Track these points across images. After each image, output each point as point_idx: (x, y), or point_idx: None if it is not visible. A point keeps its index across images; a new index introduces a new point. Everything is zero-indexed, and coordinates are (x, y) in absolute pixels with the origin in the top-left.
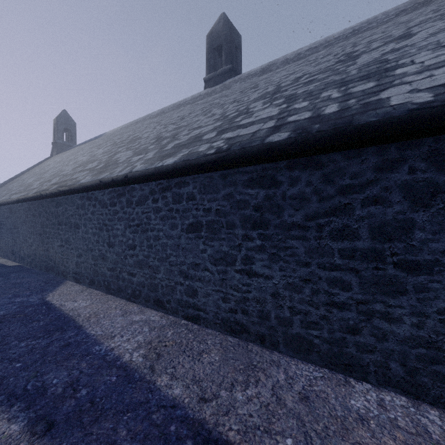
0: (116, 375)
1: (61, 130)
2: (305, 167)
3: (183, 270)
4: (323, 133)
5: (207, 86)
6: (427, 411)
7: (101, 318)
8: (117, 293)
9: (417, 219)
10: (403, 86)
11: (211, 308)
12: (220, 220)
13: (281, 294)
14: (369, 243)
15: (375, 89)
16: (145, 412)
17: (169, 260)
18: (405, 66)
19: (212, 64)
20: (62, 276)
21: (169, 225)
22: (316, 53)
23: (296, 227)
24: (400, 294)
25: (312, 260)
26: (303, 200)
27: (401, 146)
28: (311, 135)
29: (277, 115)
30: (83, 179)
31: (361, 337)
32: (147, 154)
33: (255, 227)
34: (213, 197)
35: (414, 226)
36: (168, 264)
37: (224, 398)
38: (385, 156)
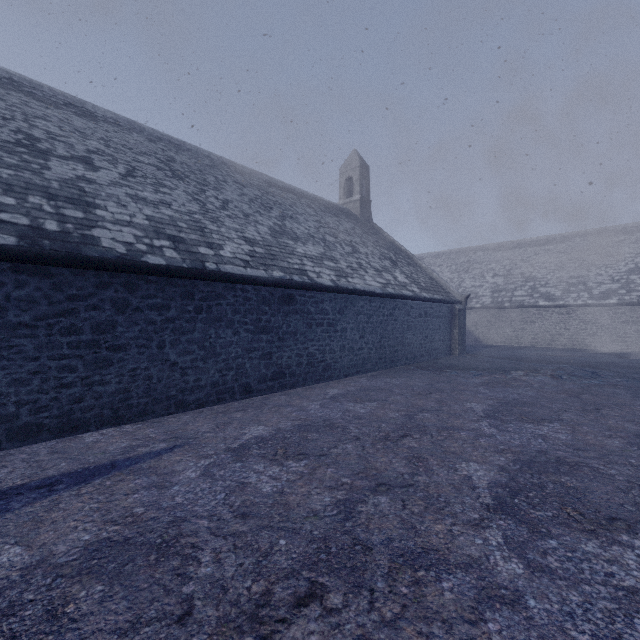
0: None
1: None
2: (35, 274)
3: None
4: (59, 253)
5: None
6: (125, 426)
7: None
8: None
9: (119, 320)
10: (107, 231)
11: None
12: None
13: (4, 392)
14: (91, 336)
15: (86, 222)
16: None
17: None
18: (103, 209)
19: None
20: None
21: None
22: None
23: (24, 327)
24: (110, 366)
25: (42, 354)
26: (32, 303)
27: (111, 275)
28: (47, 252)
29: None
30: None
31: (86, 402)
32: None
33: None
34: None
35: (118, 324)
36: None
37: None
38: (101, 279)
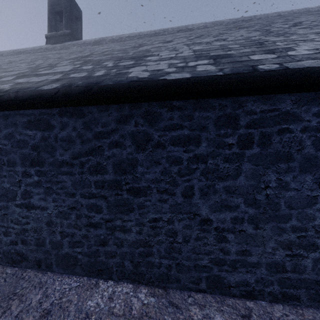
0: None
1: None
2: (72, 115)
3: None
4: (78, 88)
5: (48, 42)
6: (141, 291)
7: None
8: None
9: (139, 158)
10: (143, 67)
11: None
12: (1, 158)
13: (54, 222)
14: (113, 175)
15: (130, 65)
16: None
17: None
18: (154, 56)
19: (53, 24)
20: None
21: None
22: (131, 40)
23: (65, 164)
24: (130, 211)
25: (77, 191)
26: (70, 142)
27: (131, 106)
28: (69, 88)
29: (67, 71)
30: None
31: (108, 247)
32: None
33: (33, 164)
34: None
35: (138, 163)
36: None
37: None
38: (122, 112)
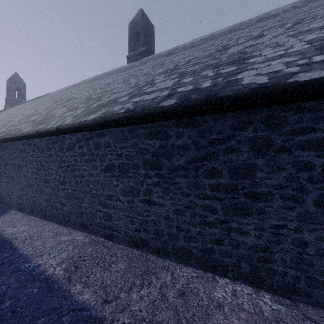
0: (38, 286)
1: (13, 89)
2: (187, 125)
3: (101, 201)
4: (198, 101)
5: (129, 61)
6: (264, 296)
7: (35, 240)
8: (51, 219)
9: (258, 163)
10: (252, 71)
11: (122, 228)
12: (128, 162)
13: (171, 217)
14: (228, 180)
15: (235, 71)
16: (57, 316)
17: (91, 193)
18: (256, 57)
19: (132, 45)
20: (8, 206)
21: (91, 166)
22: (205, 43)
23: (181, 168)
24: (248, 215)
25: (192, 192)
26: (186, 149)
27: (248, 112)
28: (189, 102)
29: (171, 86)
30: (25, 129)
31: (223, 246)
32: (76, 111)
33: (153, 168)
34: (123, 146)
35: (256, 168)
36: (90, 196)
37: (122, 299)
38: (238, 119)
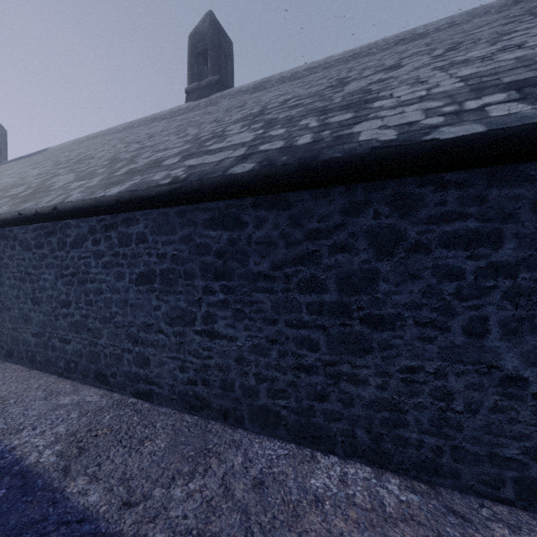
0: (7, 486)
1: None
2: (272, 206)
3: (131, 333)
4: (287, 167)
5: (189, 99)
6: (389, 480)
7: (10, 405)
8: (44, 367)
9: (381, 269)
10: (376, 121)
11: (166, 380)
12: (176, 268)
13: (246, 359)
14: (336, 295)
15: (350, 121)
16: (36, 535)
17: (114, 320)
18: (384, 99)
19: (195, 72)
20: None
21: (114, 275)
22: (314, 75)
23: (262, 278)
24: (366, 353)
25: (279, 317)
26: (270, 245)
27: (367, 187)
28: (274, 169)
29: (250, 141)
30: None
31: (329, 404)
32: (91, 180)
33: (217, 277)
34: (168, 240)
35: (379, 276)
36: (113, 326)
37: (156, 499)
38: (352, 198)
